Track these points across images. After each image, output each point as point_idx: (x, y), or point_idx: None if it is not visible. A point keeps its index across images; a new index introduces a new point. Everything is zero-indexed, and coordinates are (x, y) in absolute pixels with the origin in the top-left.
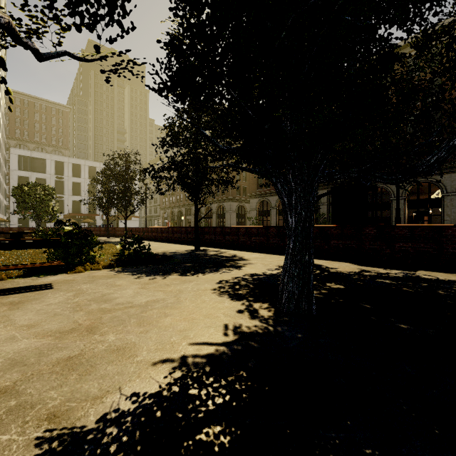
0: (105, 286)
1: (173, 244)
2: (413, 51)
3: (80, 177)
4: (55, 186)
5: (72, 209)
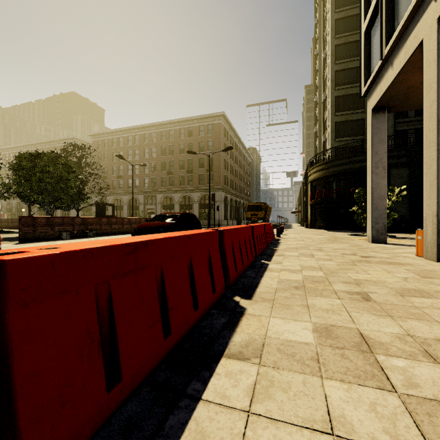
0: None
1: (13, 229)
2: (182, 126)
3: None
4: None
5: None
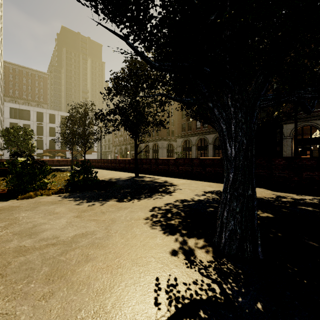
0: (43, 213)
1: (119, 171)
2: None
3: (54, 123)
4: (37, 129)
5: (49, 146)
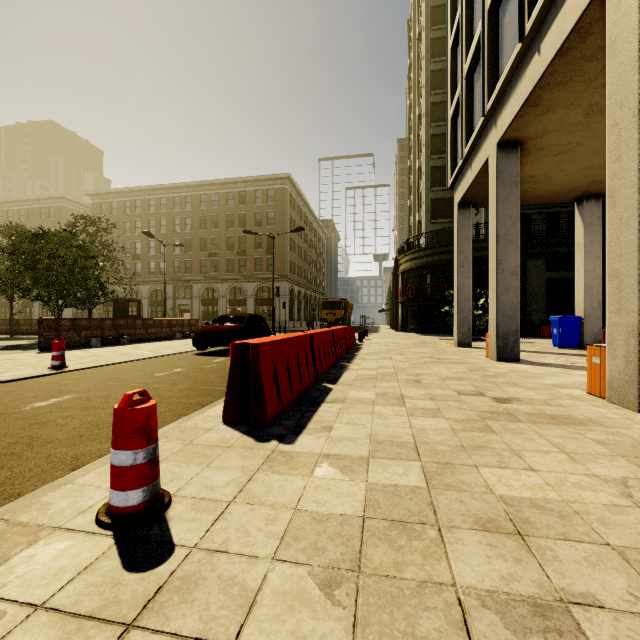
0: None
1: None
2: (231, 189)
3: None
4: None
5: None
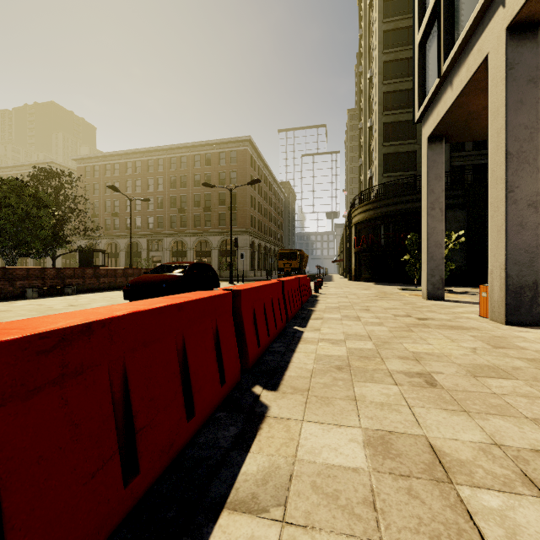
0: None
1: None
2: (198, 152)
3: None
4: None
5: None
